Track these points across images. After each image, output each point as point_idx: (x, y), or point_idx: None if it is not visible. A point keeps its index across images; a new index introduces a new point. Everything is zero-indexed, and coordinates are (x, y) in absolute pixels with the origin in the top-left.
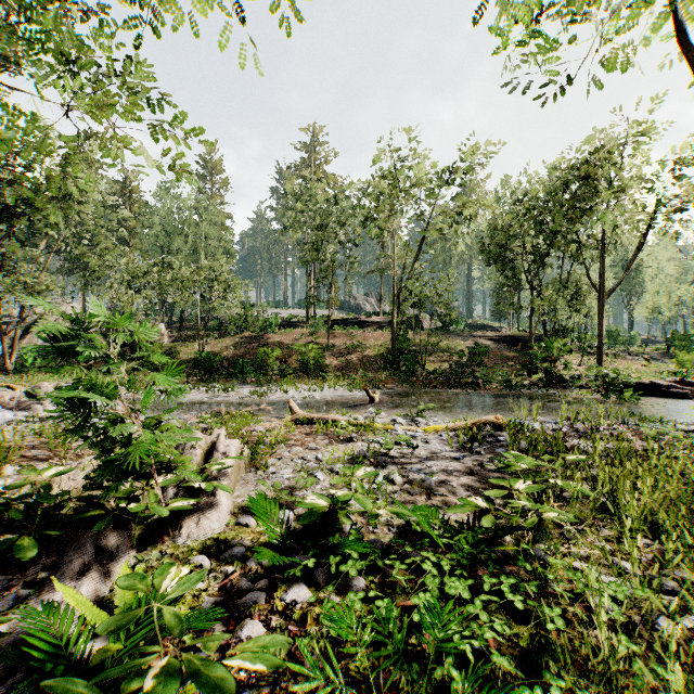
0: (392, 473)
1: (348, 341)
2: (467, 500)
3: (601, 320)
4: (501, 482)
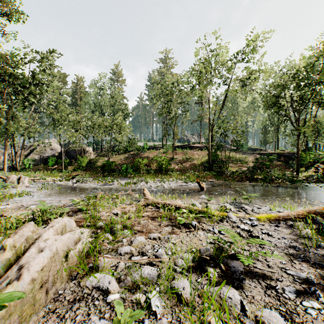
0: (270, 317)
1: (183, 156)
2: None
3: None
4: None
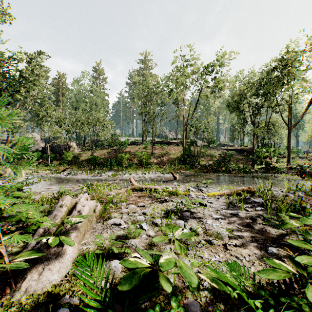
0: (194, 226)
1: (162, 151)
2: (275, 262)
3: (289, 139)
4: (304, 245)
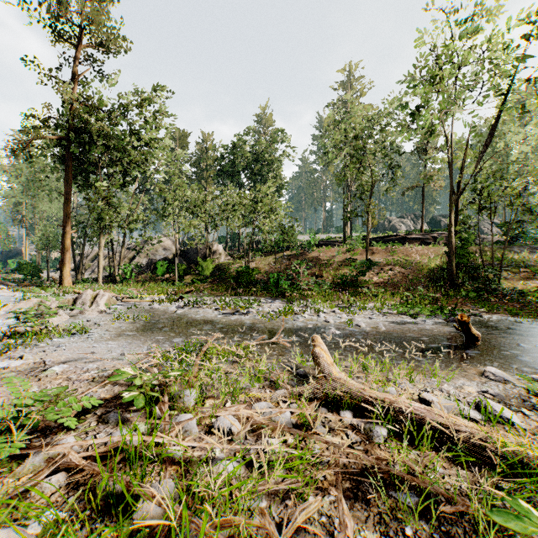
0: None
1: (388, 256)
2: None
3: None
4: None
